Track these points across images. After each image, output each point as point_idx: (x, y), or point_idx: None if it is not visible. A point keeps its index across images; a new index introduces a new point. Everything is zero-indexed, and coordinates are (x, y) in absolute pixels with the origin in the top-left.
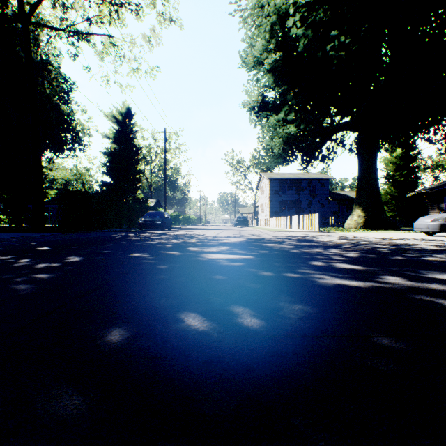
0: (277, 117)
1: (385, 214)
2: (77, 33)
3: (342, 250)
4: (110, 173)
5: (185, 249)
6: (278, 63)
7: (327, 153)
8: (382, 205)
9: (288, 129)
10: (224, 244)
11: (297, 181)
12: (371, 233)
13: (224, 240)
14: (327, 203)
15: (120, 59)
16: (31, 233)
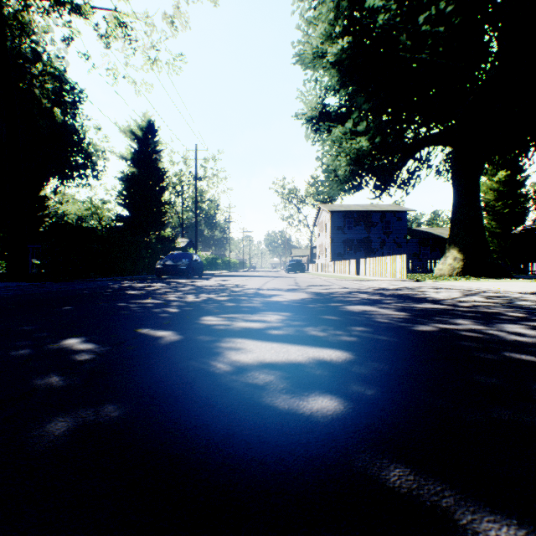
0: (342, 128)
1: (491, 257)
2: (66, 2)
3: (529, 327)
4: (127, 205)
5: (195, 322)
6: (345, 53)
7: (408, 177)
8: (487, 244)
9: (358, 144)
10: (273, 308)
11: (367, 214)
12: (484, 282)
13: (274, 295)
14: (405, 243)
15: (131, 44)
16: (3, 282)
